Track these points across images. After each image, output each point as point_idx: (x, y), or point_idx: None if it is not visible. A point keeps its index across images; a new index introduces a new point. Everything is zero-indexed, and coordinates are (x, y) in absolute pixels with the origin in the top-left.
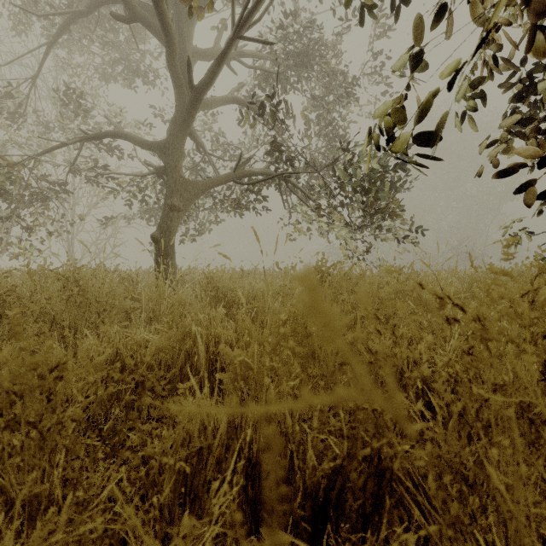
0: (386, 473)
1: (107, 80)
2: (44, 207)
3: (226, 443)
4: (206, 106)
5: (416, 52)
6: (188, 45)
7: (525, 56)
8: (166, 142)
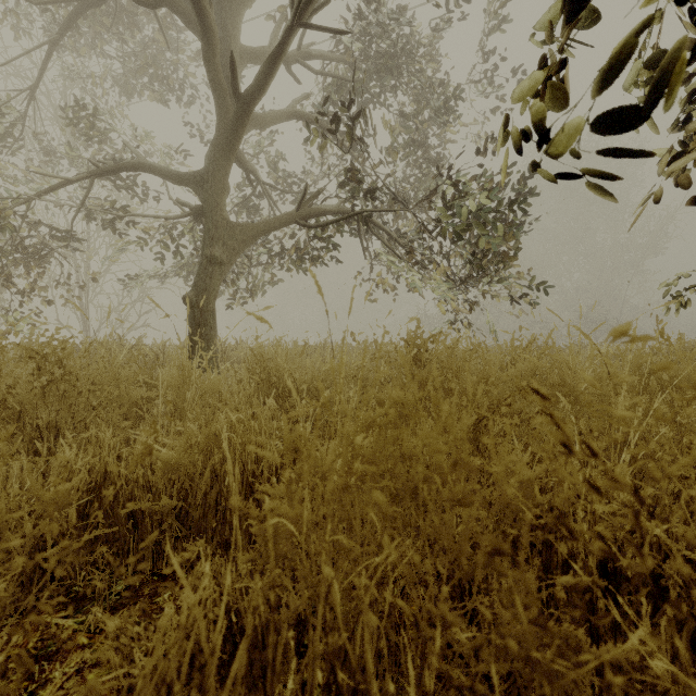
0: None
1: (130, 95)
2: (44, 261)
3: None
4: (258, 124)
5: None
6: (234, 42)
7: None
8: (204, 173)
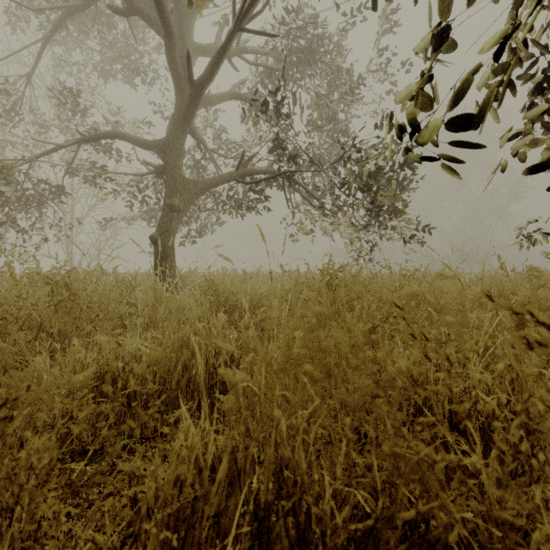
0: (438, 546)
1: (106, 78)
2: (41, 208)
3: (227, 490)
4: (207, 103)
5: (442, 27)
6: (189, 40)
7: (546, 45)
8: (166, 140)
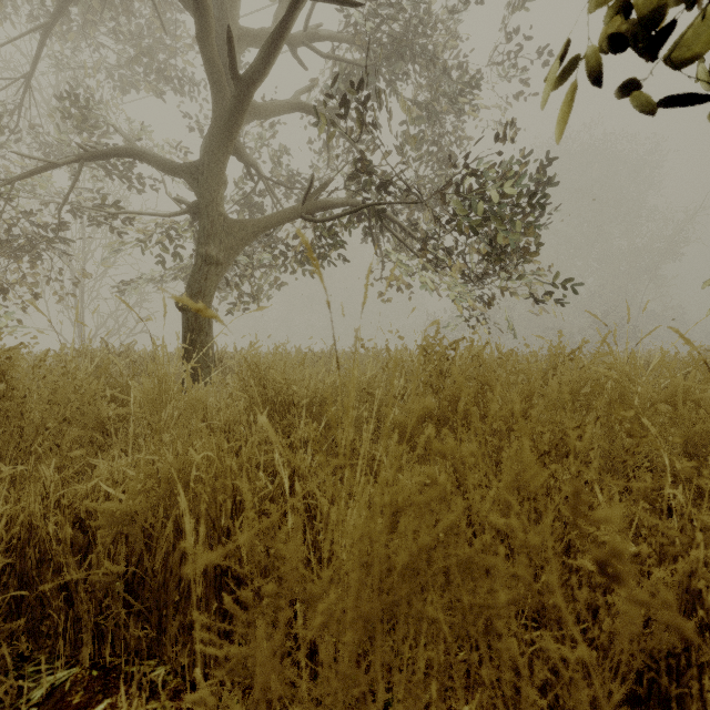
0: None
1: (125, 88)
2: (30, 262)
3: None
4: (258, 113)
5: None
6: (233, 24)
7: None
8: (199, 164)
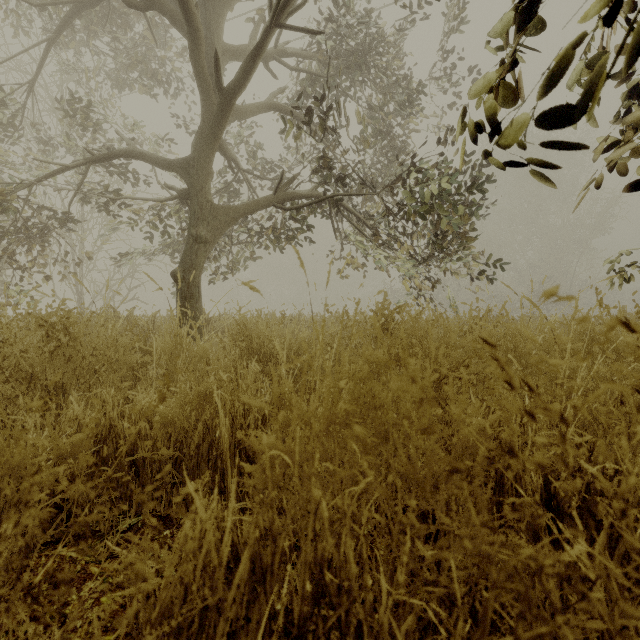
0: None
1: (121, 88)
2: (44, 240)
3: (248, 598)
4: (239, 115)
5: None
6: (218, 41)
7: None
8: (190, 159)
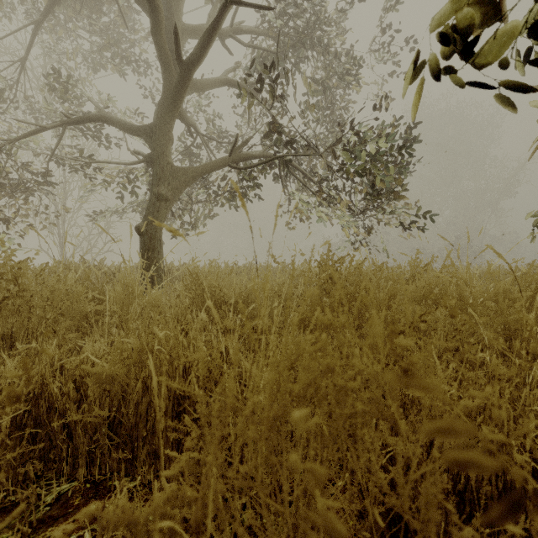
0: None
1: (96, 68)
2: (26, 199)
3: None
4: (196, 88)
5: None
6: (178, 21)
7: None
8: (153, 126)
